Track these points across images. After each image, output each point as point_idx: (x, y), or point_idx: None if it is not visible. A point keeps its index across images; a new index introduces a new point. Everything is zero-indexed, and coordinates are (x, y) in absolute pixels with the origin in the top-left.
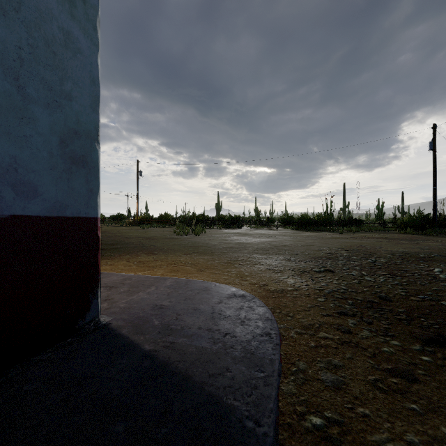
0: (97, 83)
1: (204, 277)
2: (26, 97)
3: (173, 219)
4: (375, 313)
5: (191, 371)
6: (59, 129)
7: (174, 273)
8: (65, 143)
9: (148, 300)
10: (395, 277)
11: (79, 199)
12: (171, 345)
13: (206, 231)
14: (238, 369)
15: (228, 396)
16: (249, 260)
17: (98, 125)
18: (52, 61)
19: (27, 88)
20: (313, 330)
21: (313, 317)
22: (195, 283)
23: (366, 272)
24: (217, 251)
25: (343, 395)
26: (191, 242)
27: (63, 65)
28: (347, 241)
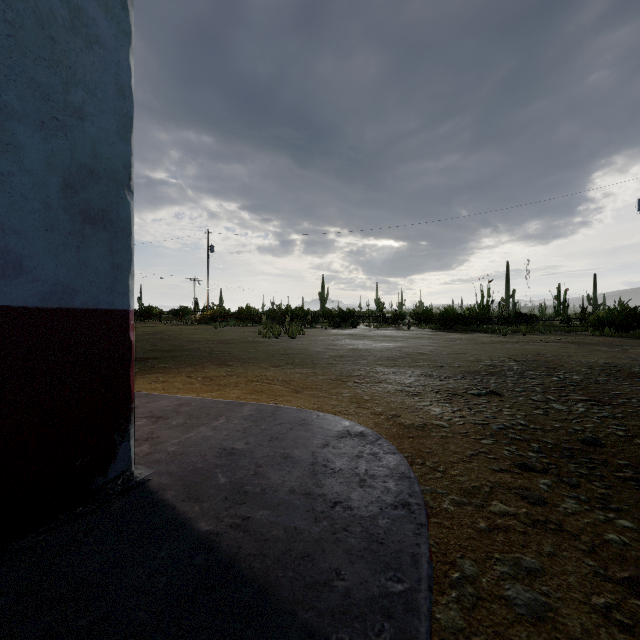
0: (128, 95)
1: (301, 403)
2: (2, 109)
3: (258, 314)
4: (579, 467)
5: (274, 577)
6: (62, 165)
7: (256, 395)
8: (73, 188)
9: (212, 440)
10: (602, 405)
11: (96, 280)
12: (243, 523)
13: (305, 332)
14: (357, 575)
15: (339, 632)
16: (370, 375)
17: (130, 161)
18: (49, 53)
19: (3, 93)
20: (481, 498)
21: (479, 473)
22: (287, 413)
23: (554, 397)
24: (321, 362)
25: (552, 634)
26: (284, 348)
27: (69, 60)
28: (515, 347)
